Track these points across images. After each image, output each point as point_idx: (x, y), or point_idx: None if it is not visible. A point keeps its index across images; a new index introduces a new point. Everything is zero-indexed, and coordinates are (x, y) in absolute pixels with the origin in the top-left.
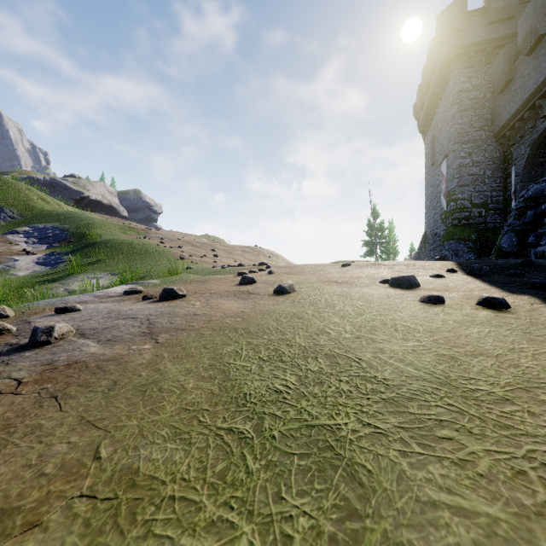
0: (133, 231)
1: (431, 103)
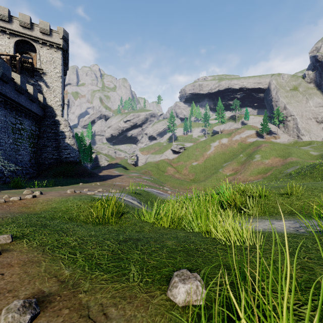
0: None
1: None
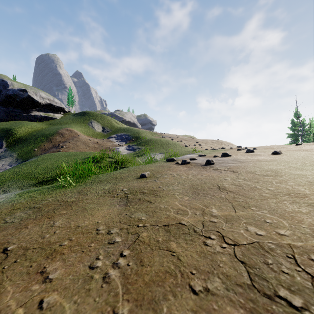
0: (155, 134)
1: None
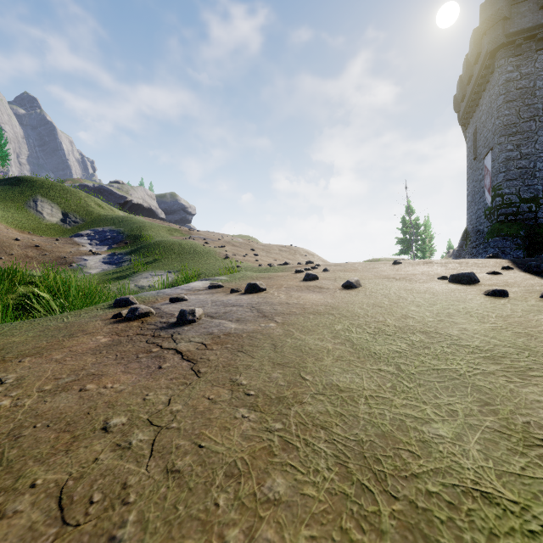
0: (178, 233)
1: (473, 95)
